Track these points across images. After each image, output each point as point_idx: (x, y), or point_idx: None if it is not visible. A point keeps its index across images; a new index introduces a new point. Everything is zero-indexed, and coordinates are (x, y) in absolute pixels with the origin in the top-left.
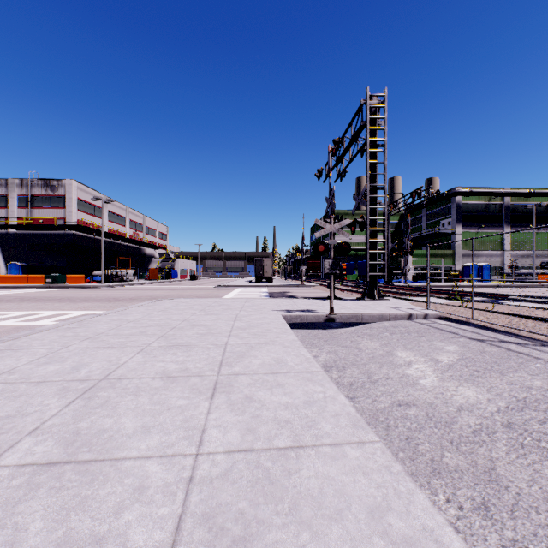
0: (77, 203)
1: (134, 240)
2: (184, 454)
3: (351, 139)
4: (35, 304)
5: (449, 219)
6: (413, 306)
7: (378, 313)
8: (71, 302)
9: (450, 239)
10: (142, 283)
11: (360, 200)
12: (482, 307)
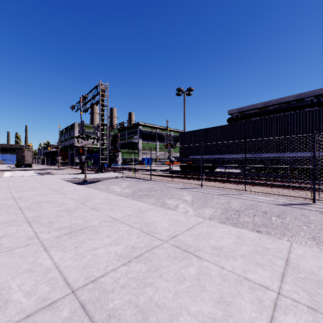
0: None
1: None
2: (67, 198)
3: (92, 98)
4: None
5: (137, 136)
6: (118, 174)
7: (105, 177)
8: None
9: (137, 145)
10: None
11: (96, 128)
12: (140, 173)
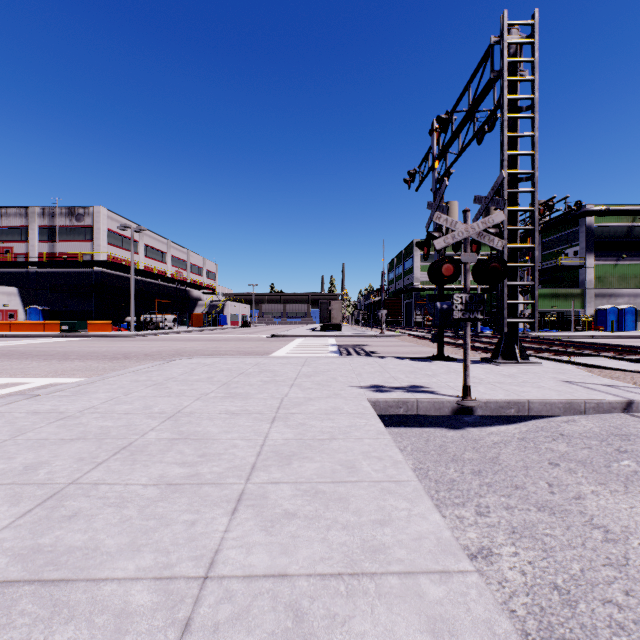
0: (107, 235)
1: (176, 279)
2: None
3: (469, 109)
4: (6, 363)
5: (575, 248)
6: (601, 377)
7: (560, 399)
8: (58, 360)
9: (578, 274)
10: (181, 332)
11: (489, 200)
12: None
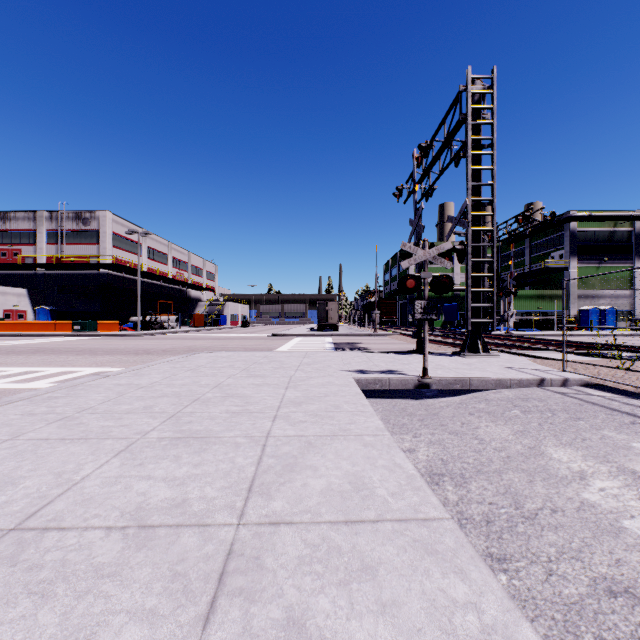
0: (112, 238)
1: (177, 280)
2: None
3: (444, 141)
4: (46, 357)
5: (560, 251)
6: (537, 365)
7: (493, 377)
8: (90, 355)
9: (562, 276)
10: (185, 331)
11: (457, 221)
12: None
